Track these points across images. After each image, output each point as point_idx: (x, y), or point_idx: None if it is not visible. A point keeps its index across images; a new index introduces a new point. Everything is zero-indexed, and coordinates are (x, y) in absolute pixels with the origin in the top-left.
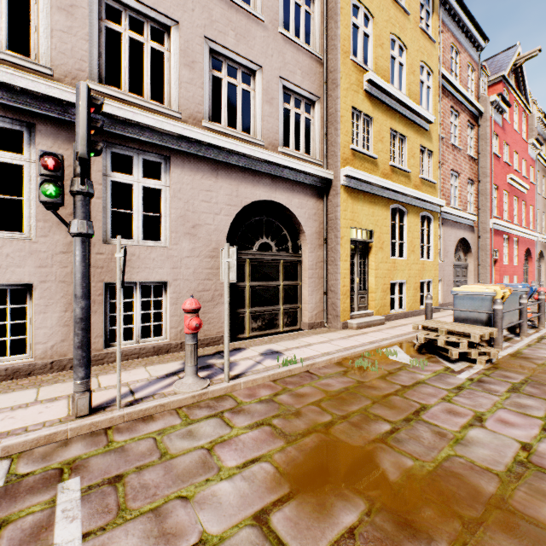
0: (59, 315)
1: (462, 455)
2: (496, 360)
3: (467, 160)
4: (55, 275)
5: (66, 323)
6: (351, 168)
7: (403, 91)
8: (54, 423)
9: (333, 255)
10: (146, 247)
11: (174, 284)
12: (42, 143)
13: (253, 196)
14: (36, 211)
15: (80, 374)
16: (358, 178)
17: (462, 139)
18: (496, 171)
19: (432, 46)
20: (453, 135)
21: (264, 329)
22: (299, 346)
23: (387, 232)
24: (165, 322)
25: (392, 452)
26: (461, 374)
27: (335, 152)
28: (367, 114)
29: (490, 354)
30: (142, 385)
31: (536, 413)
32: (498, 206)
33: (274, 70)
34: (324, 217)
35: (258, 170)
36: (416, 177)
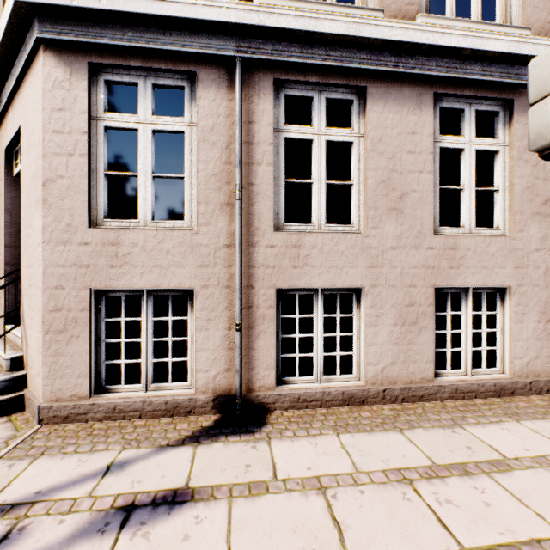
0: (388, 329)
1: None
2: None
3: None
4: (385, 278)
5: (394, 341)
6: None
7: None
8: None
9: None
10: (482, 237)
11: (517, 292)
12: (372, 110)
13: None
14: (366, 196)
15: None
16: None
17: None
18: None
19: None
20: None
21: None
22: None
23: None
24: (499, 348)
25: None
26: None
27: None
28: None
29: None
30: None
31: None
32: None
33: None
34: None
35: None
36: None
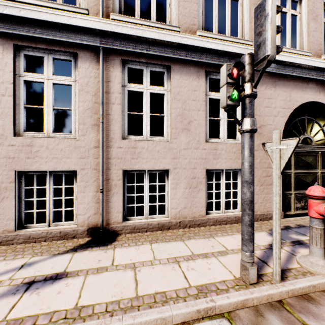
0: (182, 190)
1: None
2: None
3: None
4: (180, 164)
5: (186, 196)
6: None
7: None
8: (233, 285)
9: None
10: (229, 144)
11: None
12: (174, 78)
13: (302, 99)
14: (171, 122)
15: (250, 248)
16: None
17: None
18: None
19: None
20: None
21: (305, 209)
22: None
23: None
24: (239, 199)
25: None
26: None
27: None
28: None
29: None
30: (261, 253)
31: None
32: None
33: None
34: None
35: (306, 77)
36: None
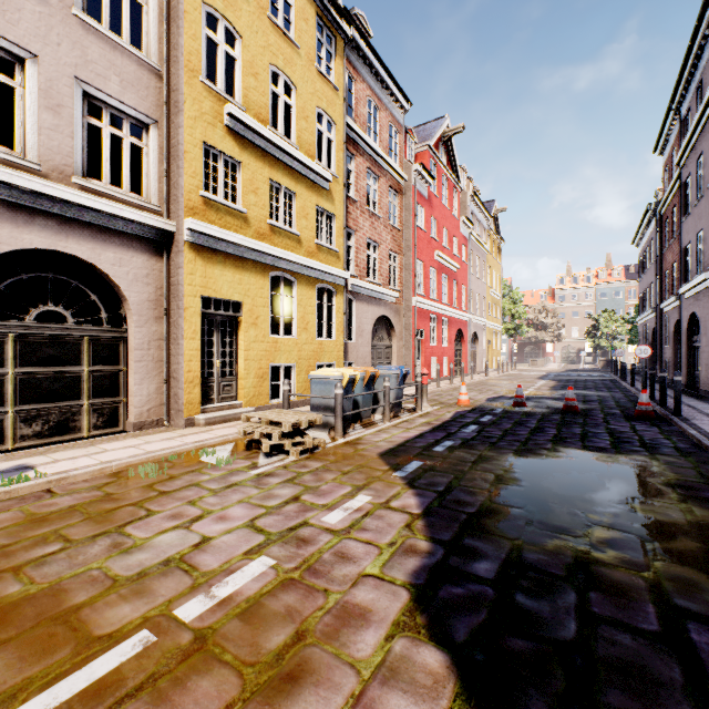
0: None
1: (108, 565)
2: (322, 449)
3: (390, 230)
4: None
5: None
6: (196, 220)
7: (292, 138)
8: None
9: (176, 331)
10: None
11: None
12: None
13: (17, 242)
14: None
15: None
16: (210, 235)
17: (383, 206)
18: (422, 246)
19: (334, 93)
20: (372, 200)
21: (50, 436)
22: (80, 456)
23: (265, 305)
24: None
25: (9, 581)
26: (257, 470)
27: (178, 196)
28: (231, 156)
29: (306, 443)
30: None
31: (273, 502)
32: (424, 283)
33: (63, 65)
34: (164, 280)
35: (25, 204)
36: (311, 242)
